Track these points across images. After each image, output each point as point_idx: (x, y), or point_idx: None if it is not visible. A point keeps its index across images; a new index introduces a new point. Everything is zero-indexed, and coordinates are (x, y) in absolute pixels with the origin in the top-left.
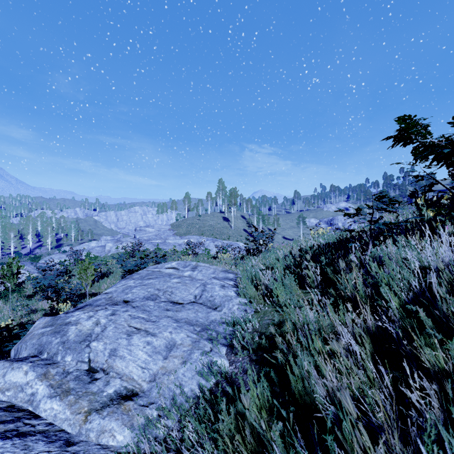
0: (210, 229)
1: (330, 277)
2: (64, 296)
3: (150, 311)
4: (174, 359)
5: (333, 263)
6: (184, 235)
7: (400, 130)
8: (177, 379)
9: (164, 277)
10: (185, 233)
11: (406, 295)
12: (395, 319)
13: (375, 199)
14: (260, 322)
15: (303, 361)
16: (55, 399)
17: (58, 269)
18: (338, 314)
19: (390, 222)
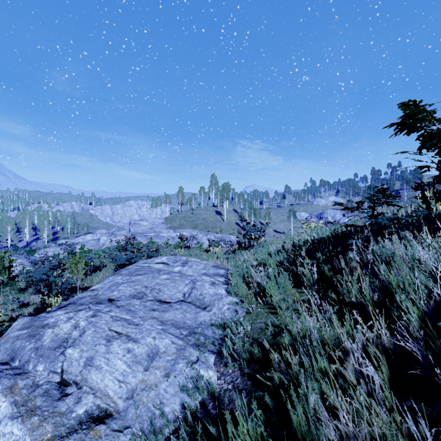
0: (203, 222)
1: (328, 275)
2: (55, 290)
3: (135, 312)
4: (155, 370)
5: (330, 260)
6: (178, 229)
7: (405, 116)
8: (158, 396)
9: (153, 272)
10: (178, 227)
11: (425, 303)
12: (417, 336)
13: (376, 192)
14: (252, 326)
15: (308, 399)
16: (16, 421)
17: (51, 263)
18: (339, 320)
19: (395, 217)
